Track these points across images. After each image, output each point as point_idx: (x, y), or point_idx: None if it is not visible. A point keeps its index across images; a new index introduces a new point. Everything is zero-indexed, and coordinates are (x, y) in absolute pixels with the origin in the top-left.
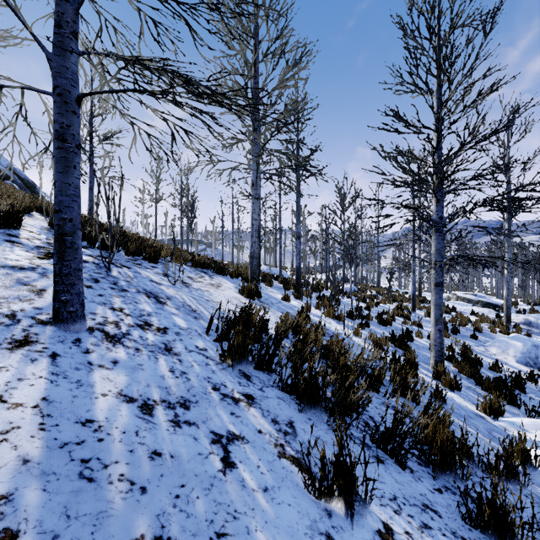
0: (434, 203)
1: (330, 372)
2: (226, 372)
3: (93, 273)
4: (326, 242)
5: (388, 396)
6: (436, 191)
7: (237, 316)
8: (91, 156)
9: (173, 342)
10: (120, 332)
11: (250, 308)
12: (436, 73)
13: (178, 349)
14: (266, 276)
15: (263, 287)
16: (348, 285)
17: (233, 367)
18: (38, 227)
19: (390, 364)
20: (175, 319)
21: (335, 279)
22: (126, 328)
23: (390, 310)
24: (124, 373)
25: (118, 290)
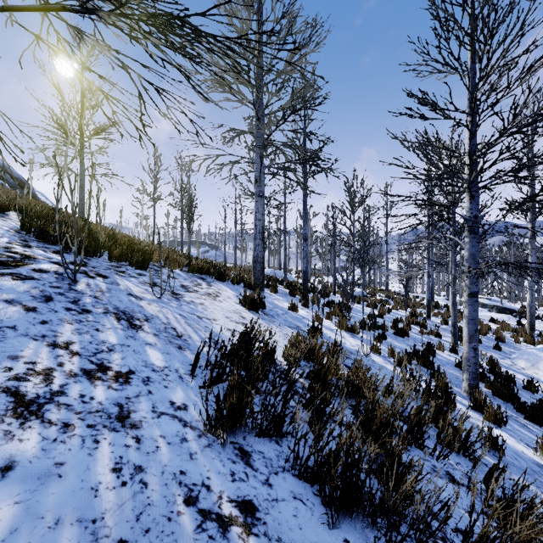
0: (468, 200)
1: (369, 442)
2: (212, 452)
3: (47, 288)
4: (334, 244)
5: (437, 455)
6: (470, 185)
7: (234, 348)
8: (82, 152)
9: (134, 400)
10: (46, 392)
11: (251, 330)
12: (470, 48)
13: (140, 414)
14: (270, 280)
15: (268, 294)
16: (357, 289)
17: (223, 443)
18: (5, 228)
19: (424, 396)
20: (149, 353)
21: (347, 286)
22: (61, 381)
23: (403, 317)
24: (15, 496)
25: (76, 312)
